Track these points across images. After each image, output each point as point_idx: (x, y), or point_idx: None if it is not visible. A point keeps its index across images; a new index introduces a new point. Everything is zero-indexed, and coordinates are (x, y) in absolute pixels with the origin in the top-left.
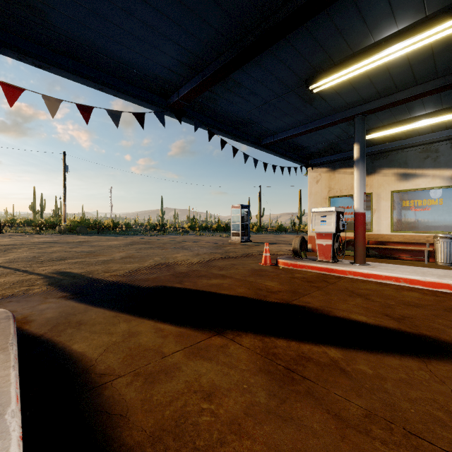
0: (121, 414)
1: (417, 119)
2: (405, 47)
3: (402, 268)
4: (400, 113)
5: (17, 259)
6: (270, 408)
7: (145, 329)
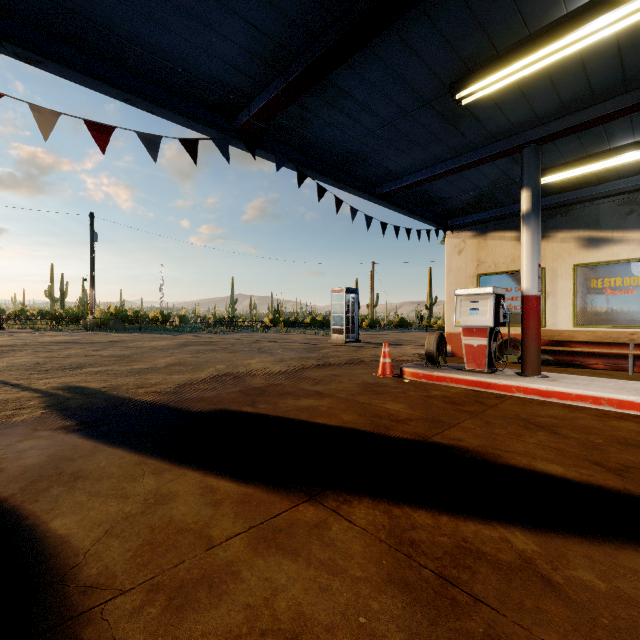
0: None
1: (619, 150)
2: (617, 21)
3: (601, 381)
4: (594, 141)
5: (10, 367)
6: None
7: (185, 488)
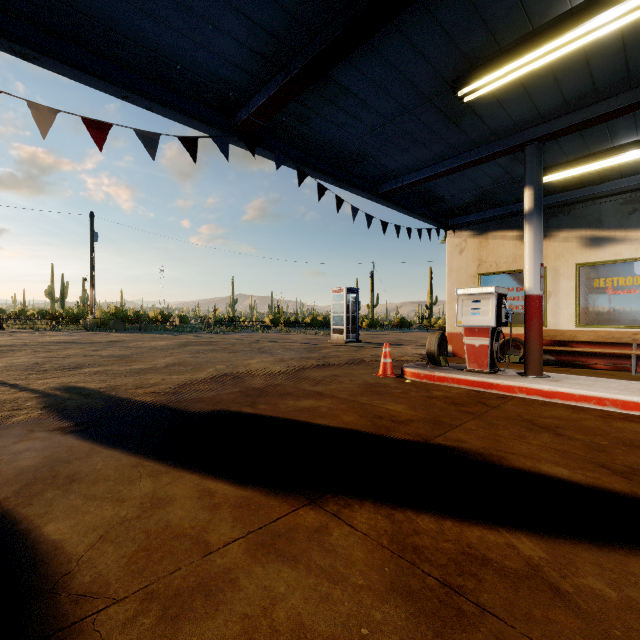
0: None
1: (622, 149)
2: (622, 15)
3: (604, 382)
4: (597, 139)
5: (9, 367)
6: None
7: (183, 492)
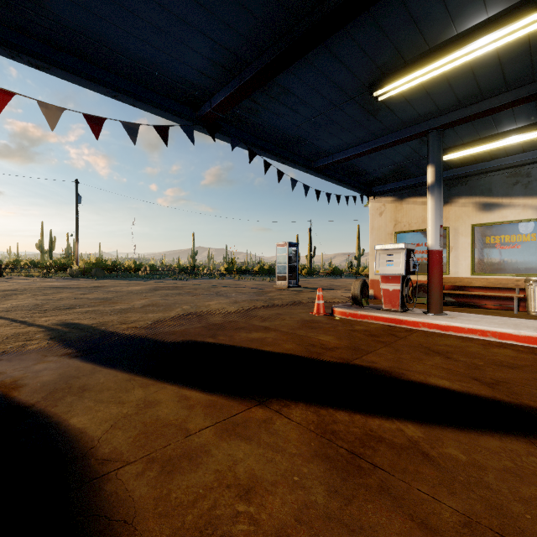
0: (126, 521)
1: (505, 134)
2: (495, 40)
3: (489, 318)
4: (485, 127)
5: (15, 307)
6: (331, 512)
7: (166, 397)
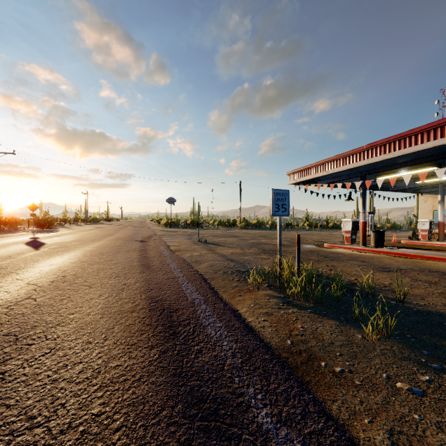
0: None
1: None
2: None
3: None
4: None
5: (285, 238)
6: None
7: None
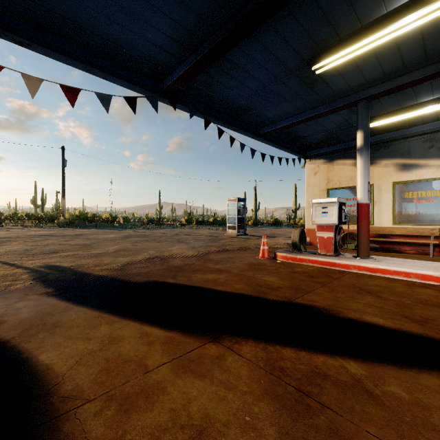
0: None
1: (423, 104)
2: (420, 18)
3: (410, 262)
4: (406, 98)
5: (8, 252)
6: None
7: (129, 333)
